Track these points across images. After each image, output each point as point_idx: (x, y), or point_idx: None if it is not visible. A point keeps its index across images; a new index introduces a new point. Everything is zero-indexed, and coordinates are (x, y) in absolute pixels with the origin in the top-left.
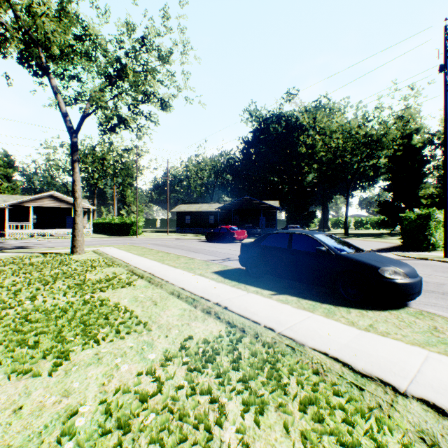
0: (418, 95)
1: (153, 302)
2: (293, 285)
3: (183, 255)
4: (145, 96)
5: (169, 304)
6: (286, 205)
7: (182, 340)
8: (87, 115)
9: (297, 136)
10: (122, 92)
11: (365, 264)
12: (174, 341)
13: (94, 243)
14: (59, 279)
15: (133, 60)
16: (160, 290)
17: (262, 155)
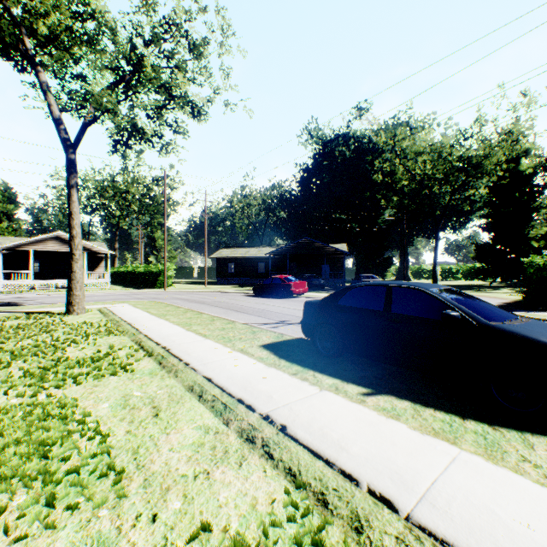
0: (533, 103)
1: (154, 408)
2: (394, 372)
3: (219, 317)
4: (169, 97)
5: (181, 416)
6: (355, 249)
7: (185, 535)
8: (90, 123)
9: (369, 162)
10: (136, 90)
11: (546, 345)
12: (167, 538)
13: (105, 299)
14: (19, 358)
15: (154, 50)
16: (173, 380)
17: (326, 186)
